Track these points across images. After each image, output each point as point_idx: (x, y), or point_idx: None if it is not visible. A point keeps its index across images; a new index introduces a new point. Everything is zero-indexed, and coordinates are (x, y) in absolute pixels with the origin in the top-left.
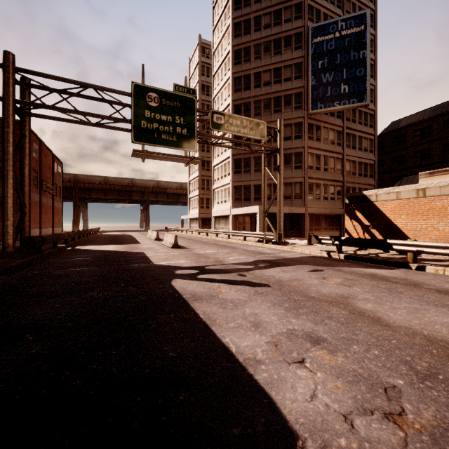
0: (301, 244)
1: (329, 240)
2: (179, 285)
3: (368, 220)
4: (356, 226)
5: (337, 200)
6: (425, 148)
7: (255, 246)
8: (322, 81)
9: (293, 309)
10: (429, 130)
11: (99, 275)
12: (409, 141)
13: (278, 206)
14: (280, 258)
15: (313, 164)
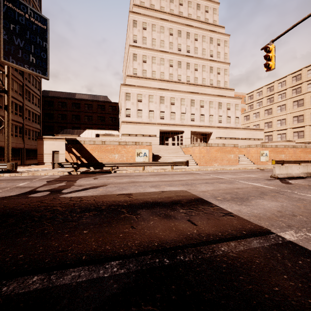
0: (26, 171)
1: (70, 165)
2: (78, 195)
3: (80, 153)
4: (72, 157)
5: (20, 137)
6: (64, 113)
7: None
8: (14, 41)
9: (136, 185)
10: (66, 104)
11: None
12: (55, 106)
13: (7, 140)
14: (55, 178)
15: (2, 104)
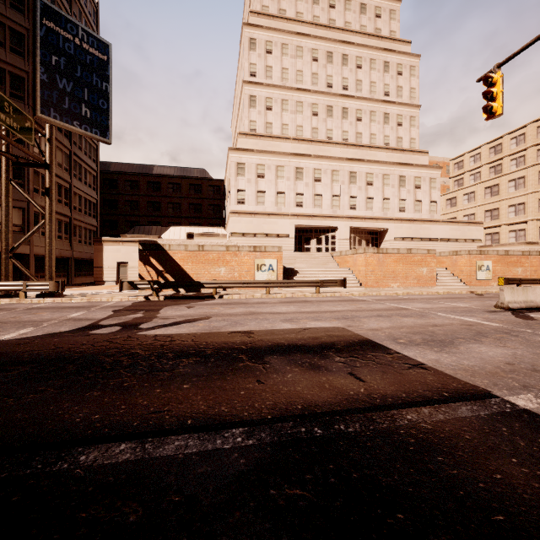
0: (78, 294)
1: (147, 285)
2: (167, 332)
3: (163, 266)
4: (150, 272)
5: (65, 240)
6: (134, 200)
7: (14, 304)
8: (57, 83)
9: (258, 318)
10: (137, 185)
11: (4, 366)
12: (121, 188)
13: (49, 244)
14: (125, 306)
15: (39, 187)
